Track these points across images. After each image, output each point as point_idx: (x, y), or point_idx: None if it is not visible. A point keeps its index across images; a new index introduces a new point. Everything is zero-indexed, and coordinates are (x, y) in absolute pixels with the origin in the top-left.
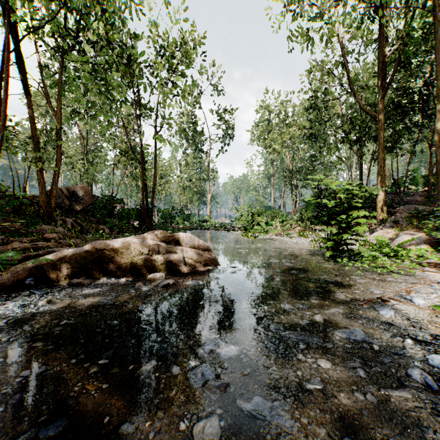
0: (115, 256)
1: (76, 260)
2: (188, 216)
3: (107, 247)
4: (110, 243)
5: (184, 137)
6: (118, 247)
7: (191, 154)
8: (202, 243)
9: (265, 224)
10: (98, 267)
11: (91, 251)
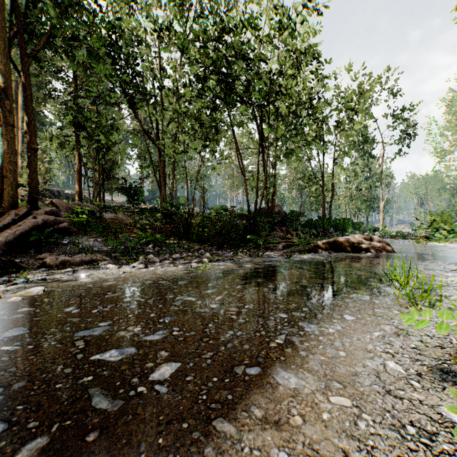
0: (342, 244)
1: (327, 244)
2: (357, 225)
3: (339, 240)
4: (340, 238)
5: (352, 147)
6: (344, 240)
7: (359, 160)
8: (384, 241)
9: (455, 233)
10: (335, 248)
11: (334, 241)
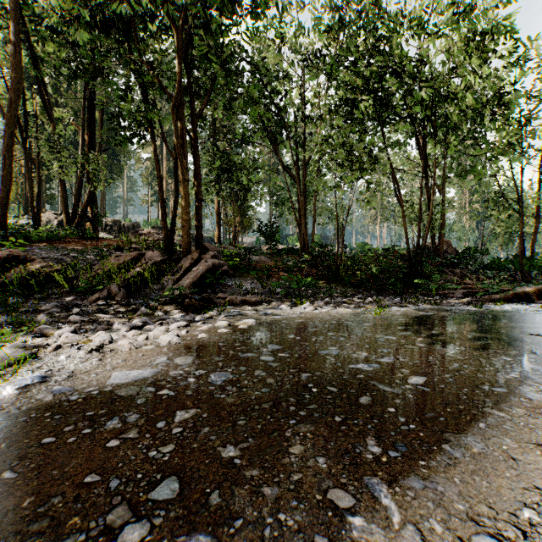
0: None
1: (535, 293)
2: None
3: None
4: None
5: None
6: None
7: None
8: None
9: None
10: None
11: None
